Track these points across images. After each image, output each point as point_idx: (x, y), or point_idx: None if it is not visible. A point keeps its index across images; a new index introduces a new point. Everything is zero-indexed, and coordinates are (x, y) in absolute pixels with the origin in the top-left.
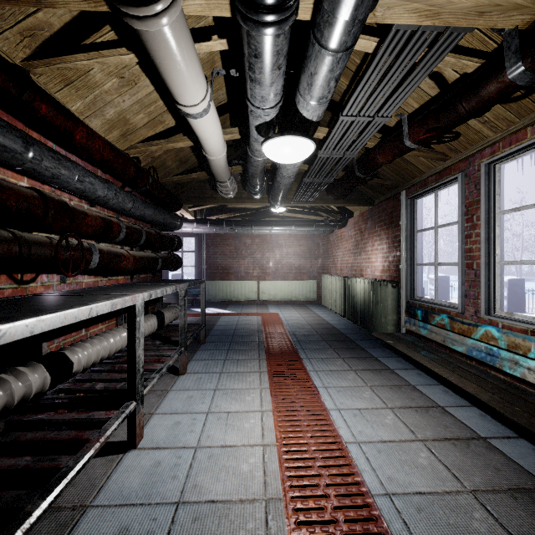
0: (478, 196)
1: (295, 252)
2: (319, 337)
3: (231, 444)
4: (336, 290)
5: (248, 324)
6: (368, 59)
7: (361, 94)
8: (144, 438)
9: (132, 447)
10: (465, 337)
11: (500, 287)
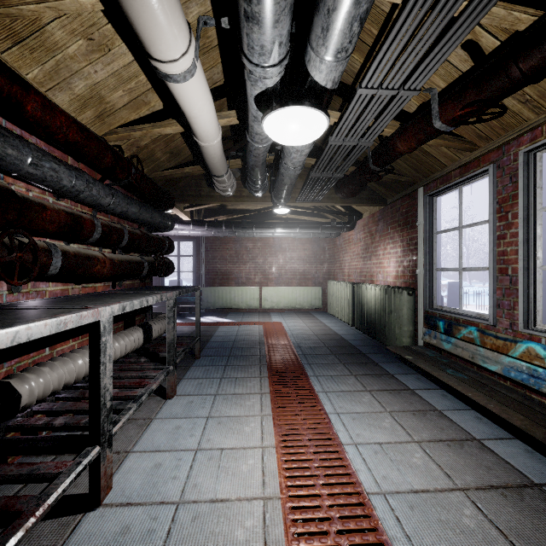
0: (514, 190)
1: (299, 257)
2: (327, 349)
3: (223, 497)
4: (343, 297)
5: (249, 335)
6: (387, 29)
7: (387, 55)
8: (113, 488)
9: (95, 504)
10: (500, 354)
11: (542, 297)
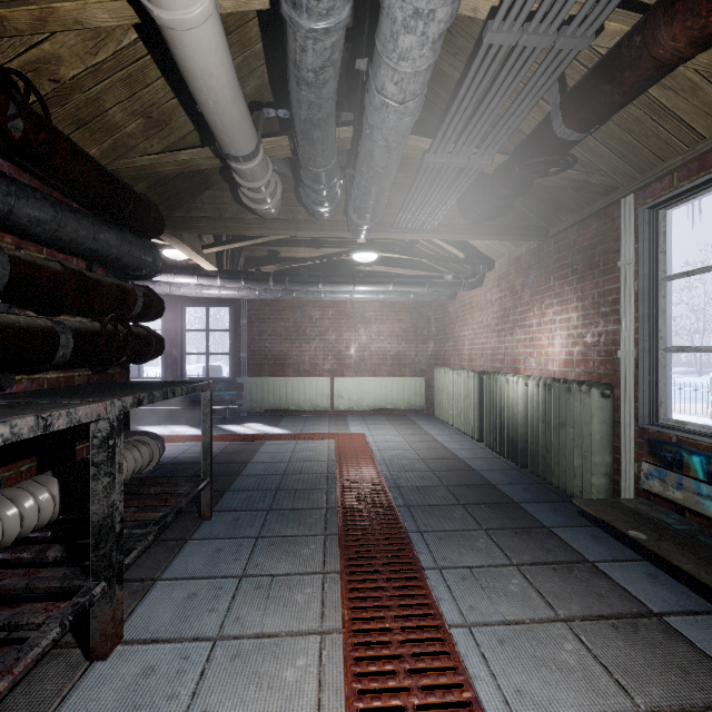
0: None
1: (391, 332)
2: (448, 493)
3: None
4: (463, 394)
5: (311, 460)
6: None
7: None
8: None
9: None
10: None
11: None
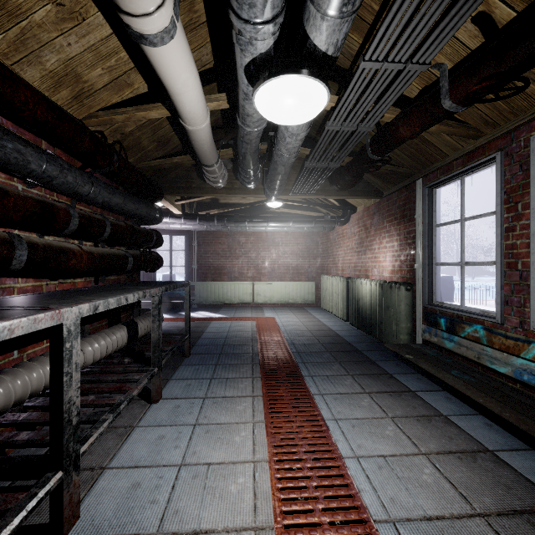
0: (525, 179)
1: (292, 251)
2: (322, 347)
3: (207, 527)
4: (337, 292)
5: (241, 331)
6: (390, 3)
7: (396, 18)
8: (81, 516)
9: None
10: (510, 355)
11: None
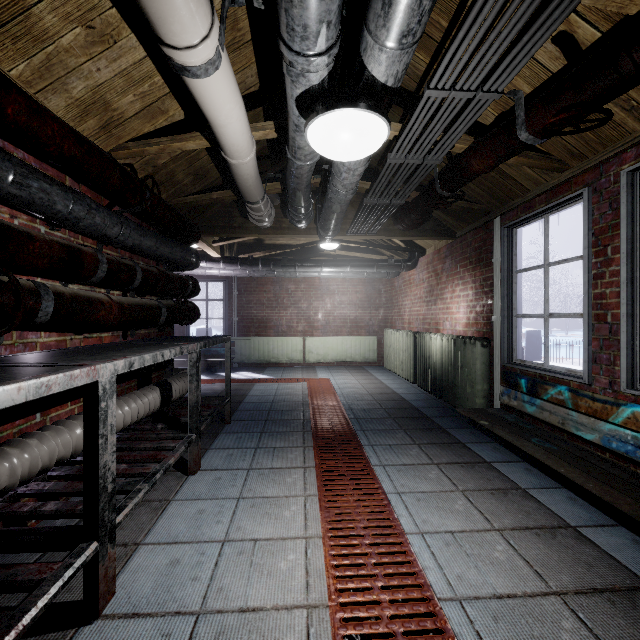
0: (615, 219)
1: (350, 301)
2: (384, 412)
3: (255, 605)
4: (403, 349)
5: (290, 394)
6: (460, 19)
7: (463, 45)
8: (116, 594)
9: (92, 616)
10: (598, 420)
11: None
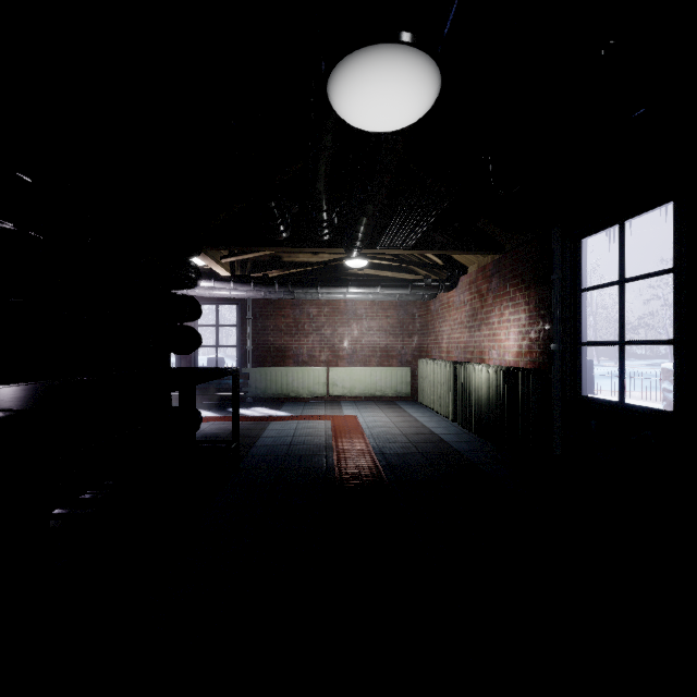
0: None
1: (380, 327)
2: (422, 457)
3: None
4: (441, 382)
5: (311, 435)
6: None
7: None
8: None
9: None
10: None
11: None
